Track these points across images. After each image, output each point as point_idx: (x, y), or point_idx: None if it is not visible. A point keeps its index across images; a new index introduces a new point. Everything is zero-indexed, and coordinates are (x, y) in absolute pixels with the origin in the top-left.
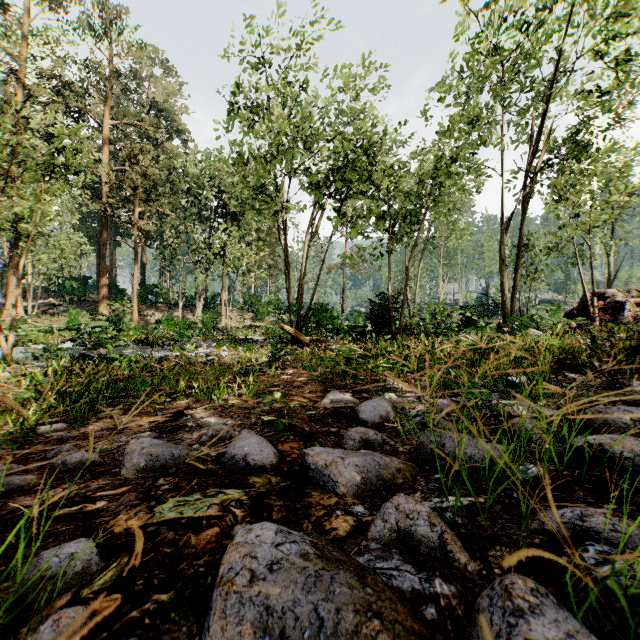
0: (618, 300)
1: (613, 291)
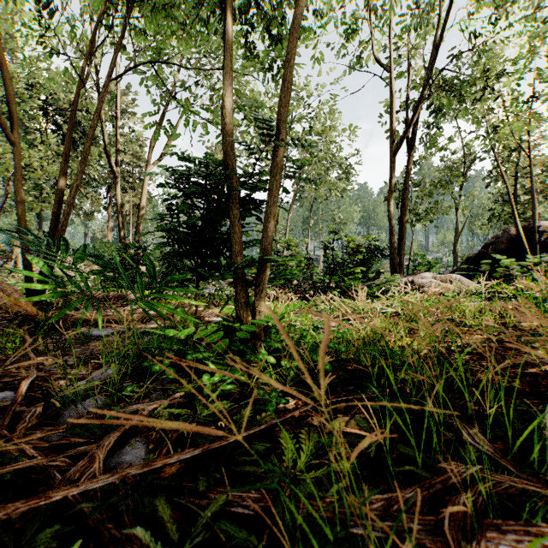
0: None
1: (547, 224)
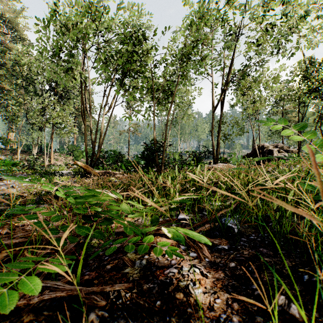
0: (270, 149)
1: (267, 144)
